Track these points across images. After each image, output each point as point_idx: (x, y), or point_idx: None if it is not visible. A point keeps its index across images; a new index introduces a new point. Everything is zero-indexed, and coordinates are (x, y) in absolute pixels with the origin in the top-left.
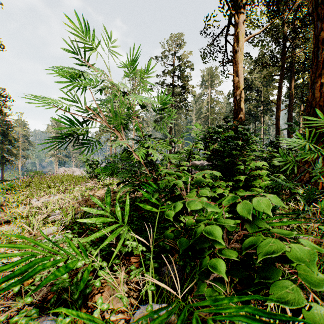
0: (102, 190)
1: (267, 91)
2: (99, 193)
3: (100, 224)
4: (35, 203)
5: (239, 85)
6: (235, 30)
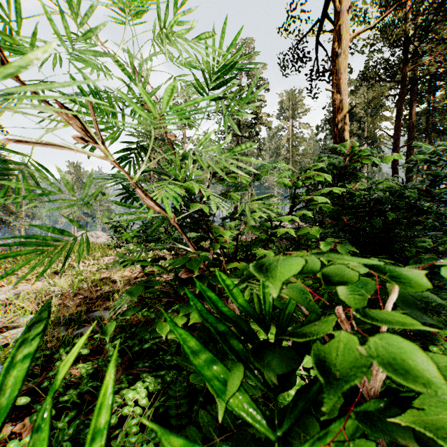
0: (127, 269)
1: (373, 123)
2: (120, 275)
3: (88, 369)
4: (1, 296)
5: (342, 106)
6: (335, 23)
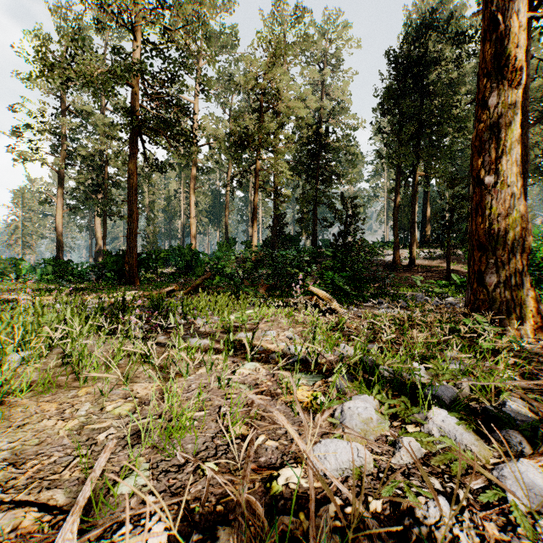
0: None
1: None
2: None
3: None
4: None
5: (97, 232)
6: None
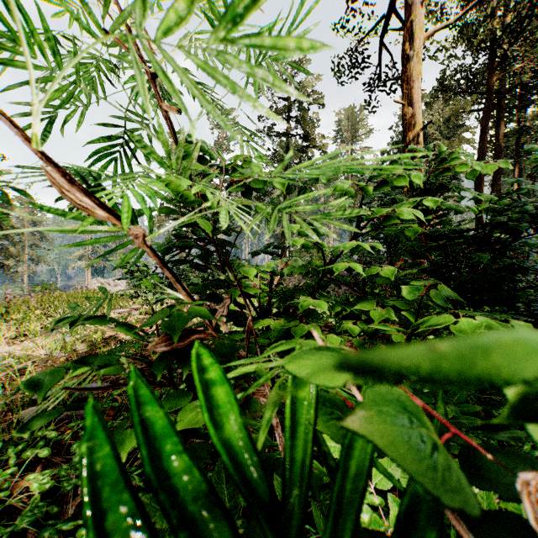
0: None
1: (450, 146)
2: None
3: (42, 483)
4: None
5: (415, 121)
6: (406, 19)
